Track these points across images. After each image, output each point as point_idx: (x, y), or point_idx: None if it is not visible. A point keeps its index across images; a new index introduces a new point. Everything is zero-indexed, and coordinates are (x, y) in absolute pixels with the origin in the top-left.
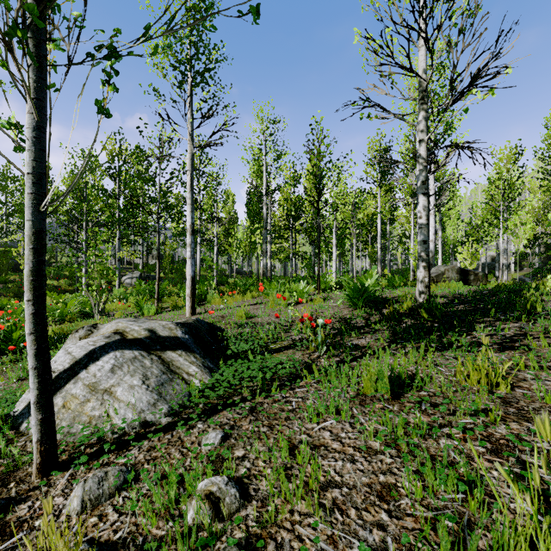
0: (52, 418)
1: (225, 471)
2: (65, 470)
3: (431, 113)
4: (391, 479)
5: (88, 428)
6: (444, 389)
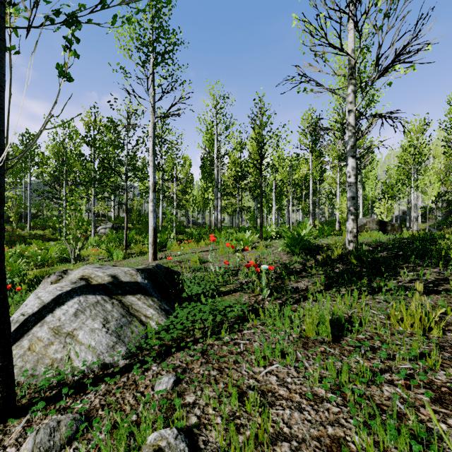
0: (10, 366)
1: (175, 421)
2: (22, 416)
3: (359, 87)
4: (339, 431)
5: (49, 370)
6: (380, 332)
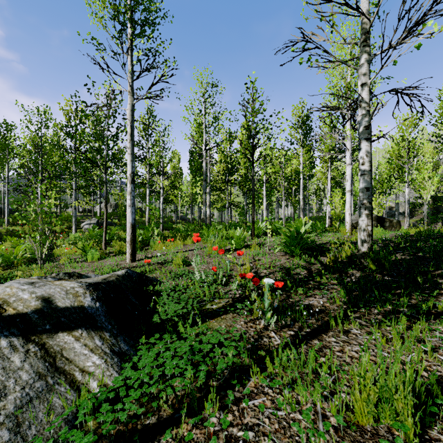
0: None
1: None
2: None
3: (374, 55)
4: None
5: None
6: None
